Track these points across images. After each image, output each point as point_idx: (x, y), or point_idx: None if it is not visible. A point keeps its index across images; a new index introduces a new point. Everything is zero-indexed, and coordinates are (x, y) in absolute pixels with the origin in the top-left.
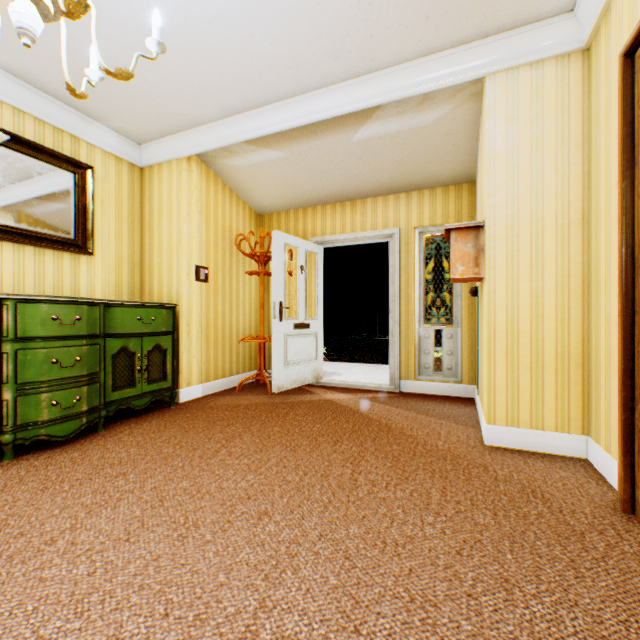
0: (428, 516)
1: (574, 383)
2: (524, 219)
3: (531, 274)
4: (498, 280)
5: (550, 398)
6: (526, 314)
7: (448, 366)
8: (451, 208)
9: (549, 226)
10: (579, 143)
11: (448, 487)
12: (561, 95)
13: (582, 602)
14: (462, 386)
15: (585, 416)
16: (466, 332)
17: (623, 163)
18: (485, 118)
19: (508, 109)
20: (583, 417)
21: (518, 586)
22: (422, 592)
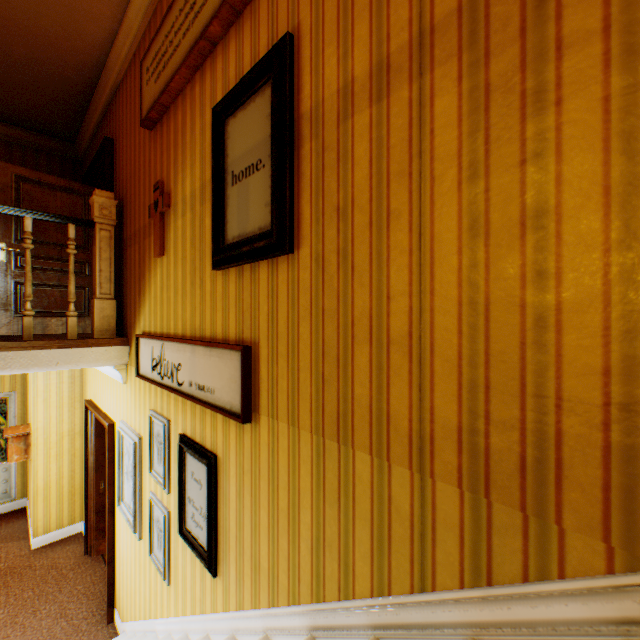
0: (2, 610)
1: (78, 501)
2: (55, 433)
3: (58, 458)
4: (41, 465)
5: (68, 511)
6: (56, 477)
7: (5, 491)
8: (8, 382)
9: (67, 435)
10: (80, 399)
11: (11, 589)
12: (73, 378)
13: (60, 599)
14: (18, 501)
15: (83, 513)
16: (21, 464)
17: (86, 438)
18: (33, 383)
19: (46, 381)
20: (82, 513)
21: (40, 609)
22: (4, 636)
